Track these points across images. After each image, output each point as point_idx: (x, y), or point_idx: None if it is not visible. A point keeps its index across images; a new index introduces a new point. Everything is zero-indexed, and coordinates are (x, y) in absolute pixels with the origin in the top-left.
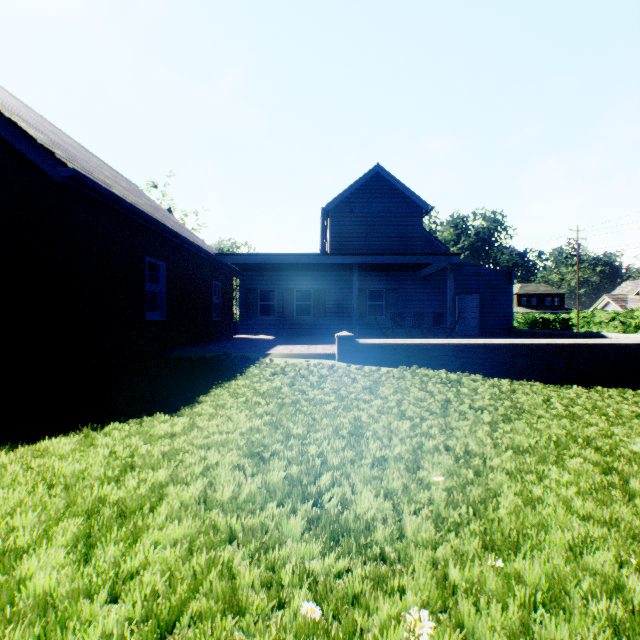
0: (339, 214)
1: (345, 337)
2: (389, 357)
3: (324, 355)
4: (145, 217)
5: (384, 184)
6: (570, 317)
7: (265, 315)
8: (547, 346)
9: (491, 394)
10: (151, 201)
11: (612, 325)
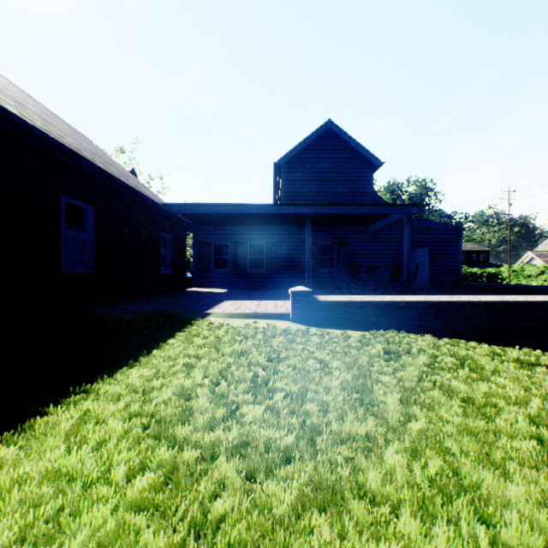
0: (291, 169)
1: (301, 293)
2: (354, 317)
3: (276, 313)
4: (51, 143)
5: (335, 140)
6: (495, 271)
7: (219, 268)
8: (545, 304)
9: None
10: (98, 151)
11: (541, 278)
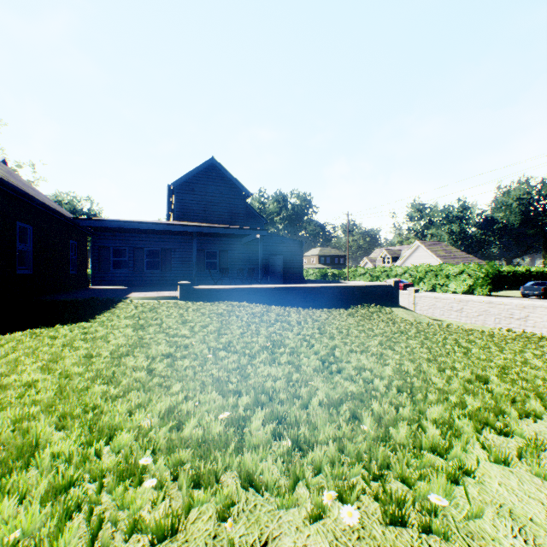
0: (183, 191)
1: (185, 284)
2: (215, 297)
3: (170, 297)
4: (21, 193)
5: (218, 172)
6: None
7: (117, 269)
8: (304, 288)
9: (259, 310)
10: (1, 164)
11: (366, 277)
